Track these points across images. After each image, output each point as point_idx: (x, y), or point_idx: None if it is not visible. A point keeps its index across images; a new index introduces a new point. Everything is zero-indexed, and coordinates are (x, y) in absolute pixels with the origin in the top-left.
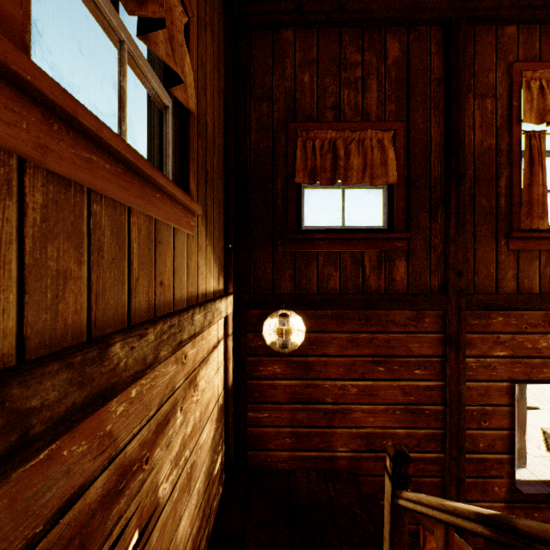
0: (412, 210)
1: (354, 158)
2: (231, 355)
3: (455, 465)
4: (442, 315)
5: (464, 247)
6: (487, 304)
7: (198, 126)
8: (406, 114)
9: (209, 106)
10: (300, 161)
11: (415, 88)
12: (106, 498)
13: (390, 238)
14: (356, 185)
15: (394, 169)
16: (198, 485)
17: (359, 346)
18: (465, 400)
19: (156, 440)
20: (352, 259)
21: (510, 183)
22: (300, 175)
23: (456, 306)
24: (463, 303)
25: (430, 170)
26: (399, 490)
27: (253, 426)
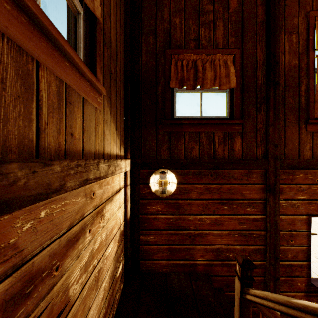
0: (245, 106)
1: (208, 72)
2: (129, 198)
3: (273, 269)
4: (264, 173)
5: (279, 129)
6: (293, 165)
7: (104, 37)
8: (241, 44)
9: (113, 29)
10: (173, 74)
11: (247, 28)
12: (9, 302)
13: (231, 123)
14: (209, 90)
15: (234, 79)
16: (104, 284)
17: (211, 193)
18: (279, 227)
19: (67, 252)
20: (207, 137)
21: (307, 88)
22: (173, 83)
23: (274, 167)
24: (278, 165)
25: (257, 80)
26: (246, 288)
27: (143, 245)
